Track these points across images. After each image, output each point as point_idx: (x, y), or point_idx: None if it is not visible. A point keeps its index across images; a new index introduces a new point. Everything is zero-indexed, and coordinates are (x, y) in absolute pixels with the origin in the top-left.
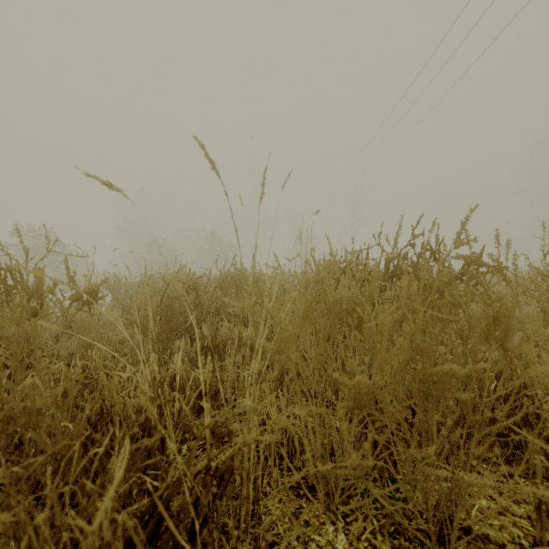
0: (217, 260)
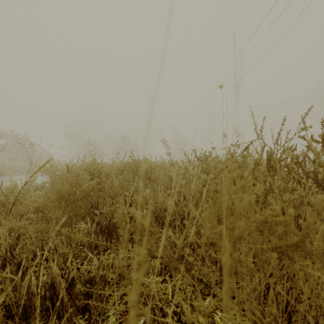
0: (118, 153)
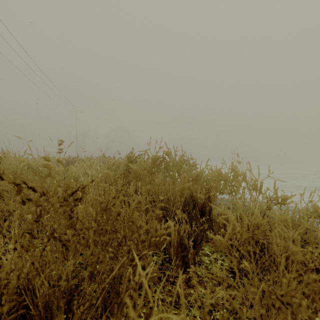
0: None
